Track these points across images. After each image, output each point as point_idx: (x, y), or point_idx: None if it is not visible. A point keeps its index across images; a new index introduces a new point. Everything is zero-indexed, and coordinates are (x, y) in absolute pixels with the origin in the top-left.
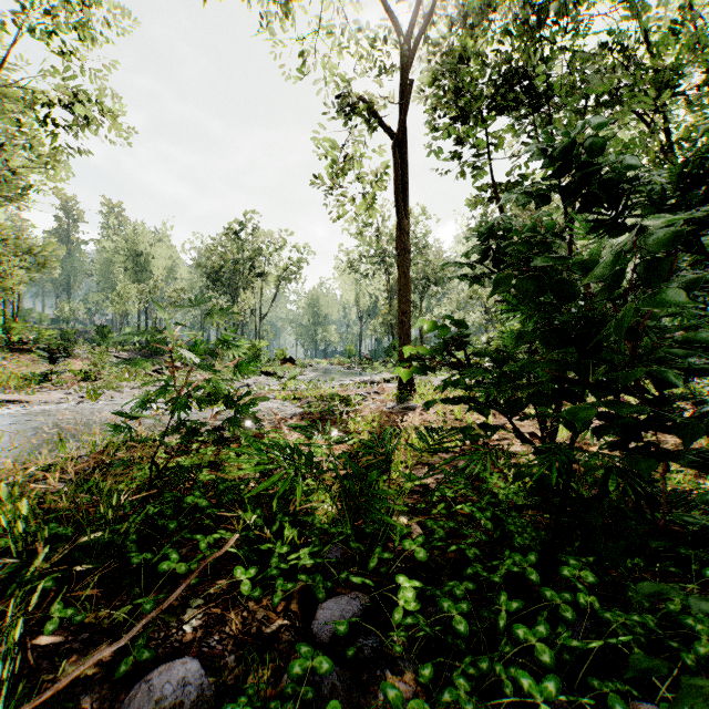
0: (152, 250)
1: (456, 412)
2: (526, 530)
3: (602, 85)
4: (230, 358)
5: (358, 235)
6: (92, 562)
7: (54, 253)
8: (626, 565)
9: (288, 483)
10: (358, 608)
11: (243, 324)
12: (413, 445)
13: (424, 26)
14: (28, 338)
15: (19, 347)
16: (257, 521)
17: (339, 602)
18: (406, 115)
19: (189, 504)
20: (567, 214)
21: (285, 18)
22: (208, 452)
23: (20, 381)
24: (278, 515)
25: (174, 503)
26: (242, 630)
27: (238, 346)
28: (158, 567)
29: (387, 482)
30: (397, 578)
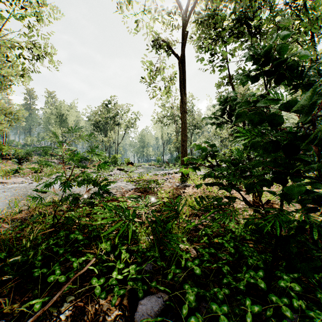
0: (68, 113)
1: (209, 188)
2: (254, 254)
3: (285, 23)
4: (96, 161)
5: (162, 106)
6: (13, 274)
7: (22, 114)
8: (315, 278)
9: (124, 228)
10: (161, 303)
11: (109, 146)
12: (191, 207)
13: (193, 6)
14: (10, 153)
15: (6, 157)
16: (107, 248)
17: (151, 299)
18: (184, 48)
19: (72, 238)
20: (266, 90)
21: (128, 3)
22: (87, 208)
23: (5, 173)
24: (119, 245)
25: (65, 237)
26: (94, 318)
27: (99, 154)
28: (48, 279)
29: (176, 224)
30: (184, 286)
